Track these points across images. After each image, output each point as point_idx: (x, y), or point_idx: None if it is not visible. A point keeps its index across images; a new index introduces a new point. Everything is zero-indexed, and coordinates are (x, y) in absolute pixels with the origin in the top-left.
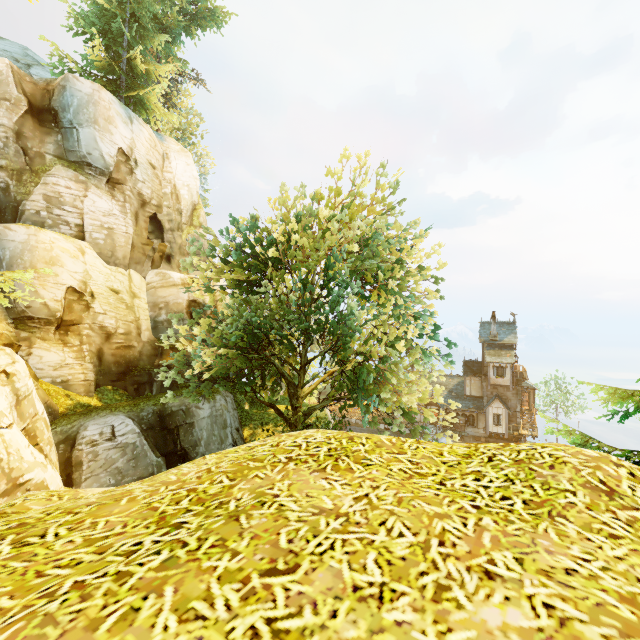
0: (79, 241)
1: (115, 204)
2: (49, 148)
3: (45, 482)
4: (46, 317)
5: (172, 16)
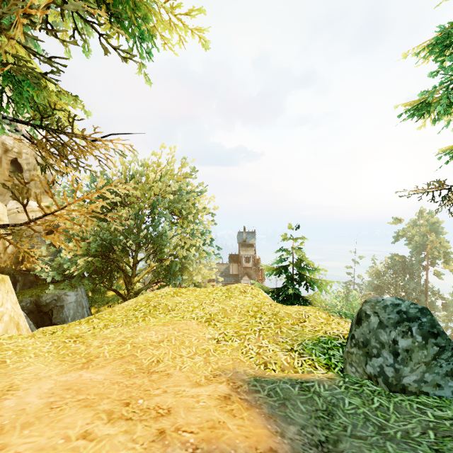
0: None
1: None
2: None
3: None
4: None
5: None
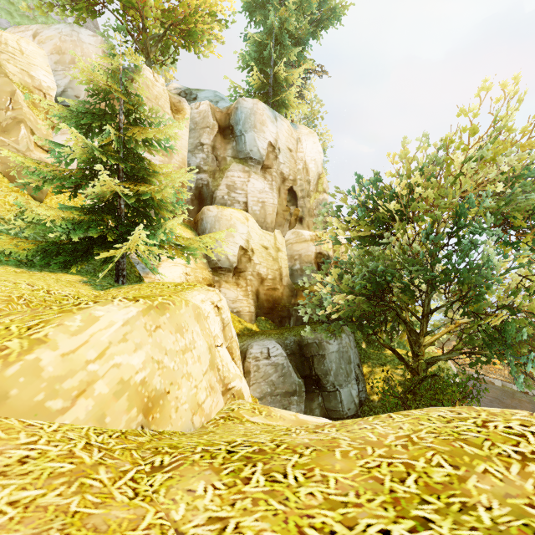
0: (245, 213)
1: (266, 183)
2: (229, 153)
3: (241, 390)
4: (228, 267)
5: (303, 28)
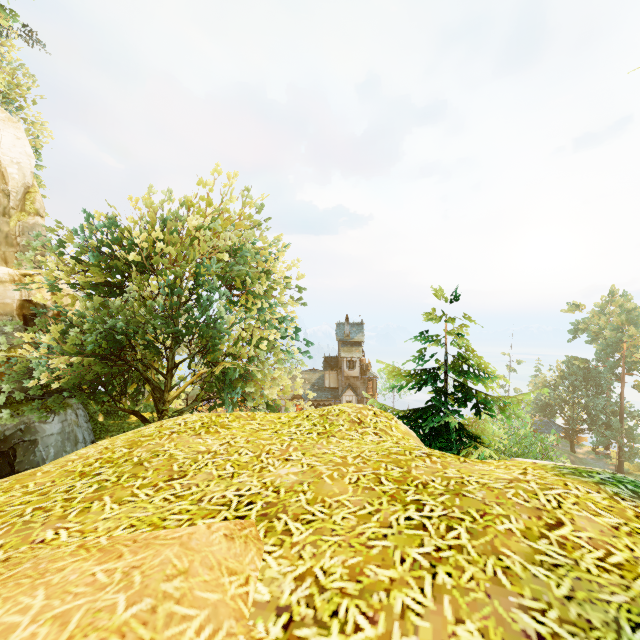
0: None
1: None
2: None
3: None
4: None
5: None
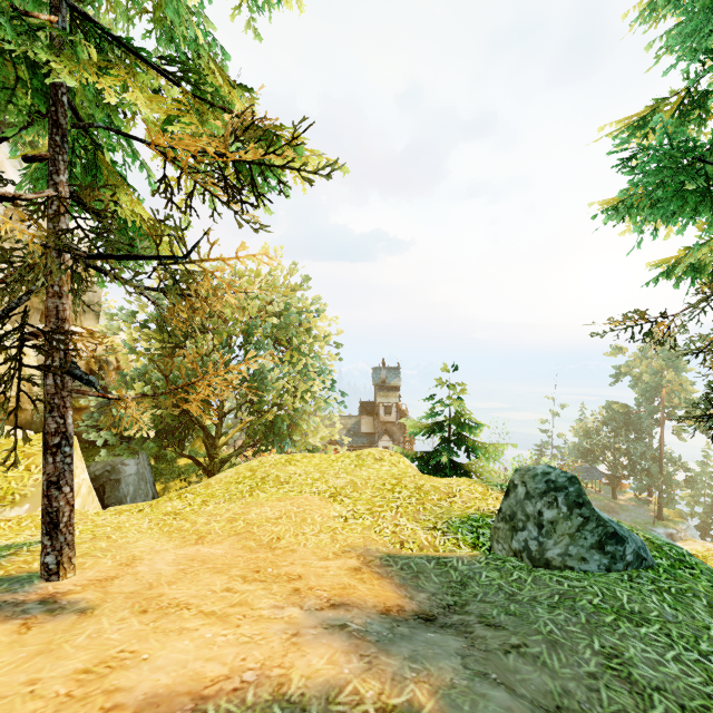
0: None
1: None
2: None
3: None
4: None
5: None
